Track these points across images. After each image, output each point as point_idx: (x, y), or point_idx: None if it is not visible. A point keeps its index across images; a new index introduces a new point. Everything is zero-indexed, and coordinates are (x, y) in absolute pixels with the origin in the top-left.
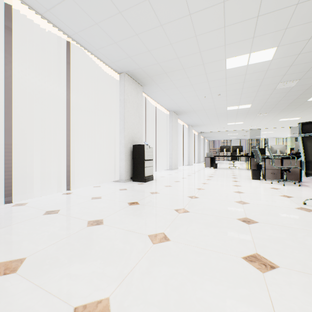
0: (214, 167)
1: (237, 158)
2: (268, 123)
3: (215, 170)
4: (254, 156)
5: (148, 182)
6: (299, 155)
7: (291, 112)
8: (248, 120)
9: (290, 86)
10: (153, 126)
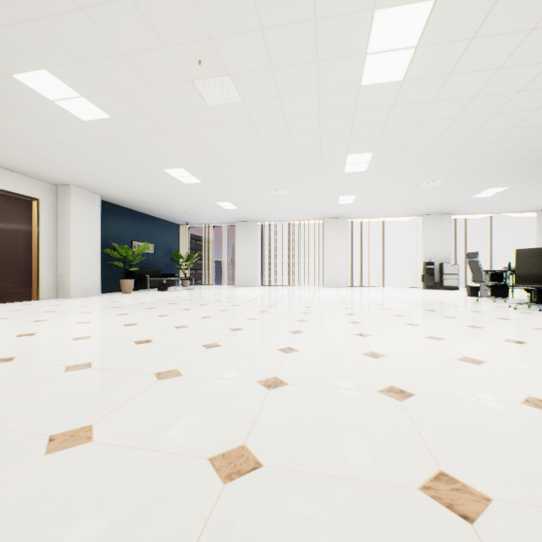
0: None
1: None
2: None
3: None
4: None
5: None
6: None
7: None
8: None
9: None
10: None
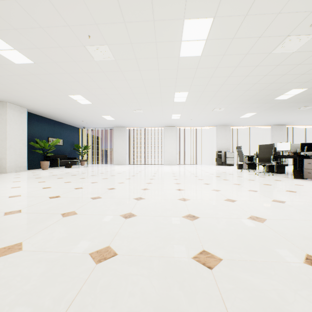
0: None
1: None
2: None
3: None
4: None
5: None
6: None
7: None
8: None
9: None
10: None
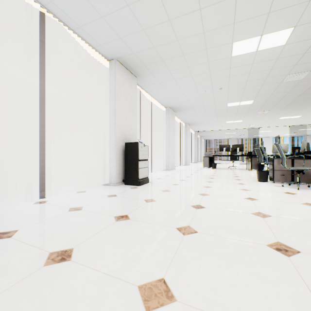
0: (213, 168)
1: (237, 157)
2: (268, 122)
3: (214, 171)
4: (255, 155)
5: (143, 185)
6: None
7: (293, 109)
8: (248, 118)
9: (299, 78)
10: (148, 124)
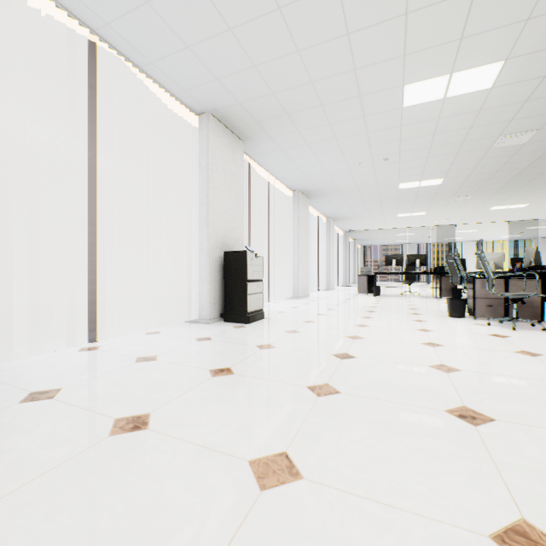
0: (374, 294)
1: (416, 276)
2: (471, 214)
3: (377, 300)
4: (447, 273)
5: (255, 322)
6: (539, 271)
7: (514, 193)
8: (436, 209)
9: (519, 142)
10: (263, 219)
